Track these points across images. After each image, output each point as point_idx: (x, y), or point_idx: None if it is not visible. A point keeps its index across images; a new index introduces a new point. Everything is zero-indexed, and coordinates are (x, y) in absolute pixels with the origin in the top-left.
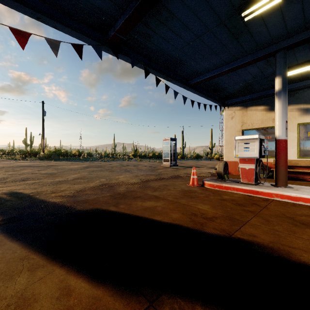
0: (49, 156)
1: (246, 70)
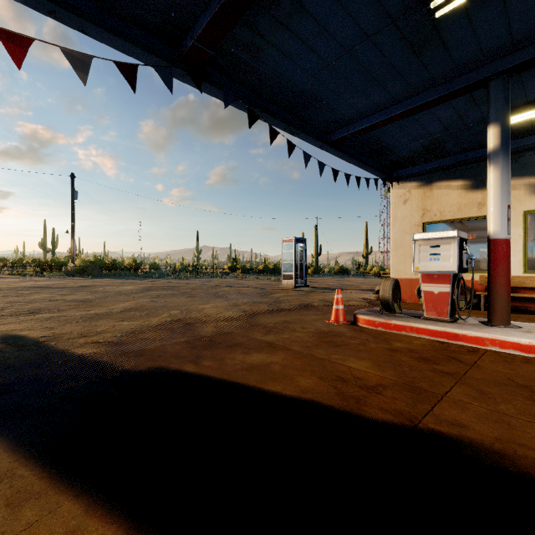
0: (84, 270)
1: (432, 114)
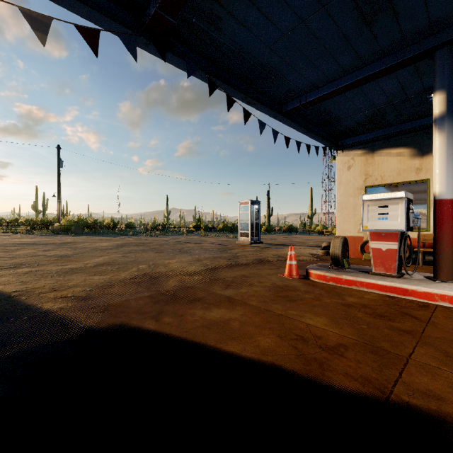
0: (68, 228)
1: (378, 86)
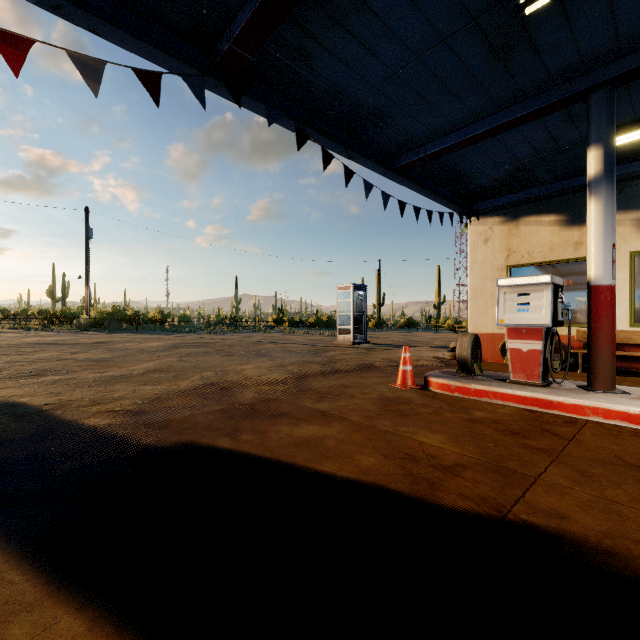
0: (100, 323)
1: (520, 135)
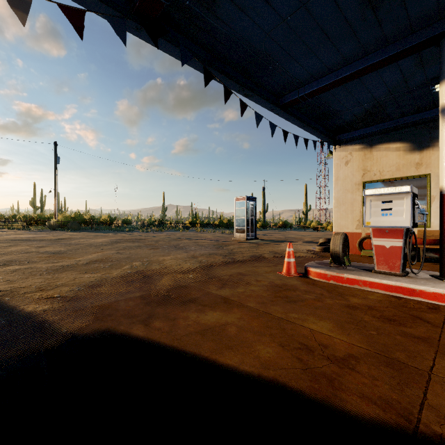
0: (65, 224)
1: (379, 77)
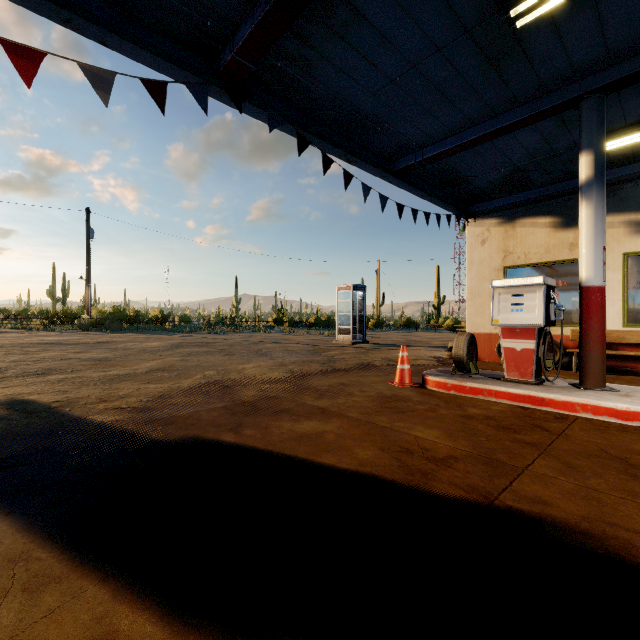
0: (101, 323)
1: (515, 139)
